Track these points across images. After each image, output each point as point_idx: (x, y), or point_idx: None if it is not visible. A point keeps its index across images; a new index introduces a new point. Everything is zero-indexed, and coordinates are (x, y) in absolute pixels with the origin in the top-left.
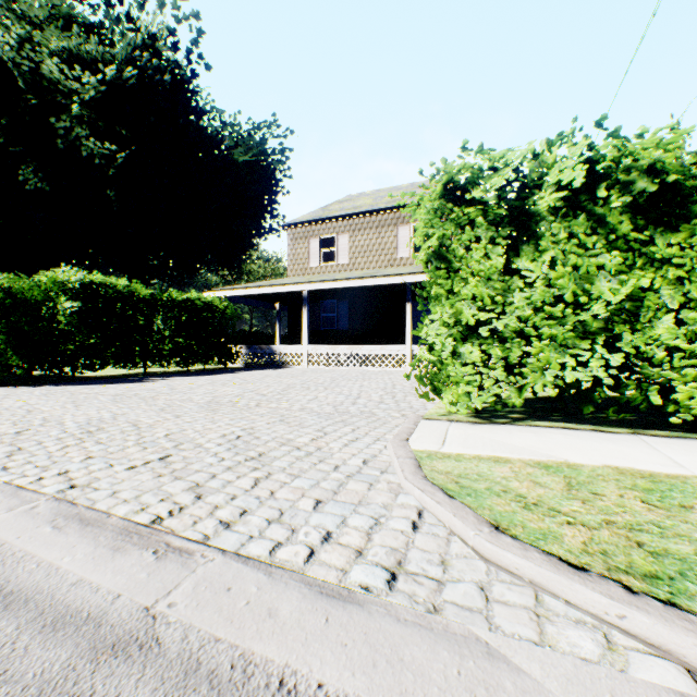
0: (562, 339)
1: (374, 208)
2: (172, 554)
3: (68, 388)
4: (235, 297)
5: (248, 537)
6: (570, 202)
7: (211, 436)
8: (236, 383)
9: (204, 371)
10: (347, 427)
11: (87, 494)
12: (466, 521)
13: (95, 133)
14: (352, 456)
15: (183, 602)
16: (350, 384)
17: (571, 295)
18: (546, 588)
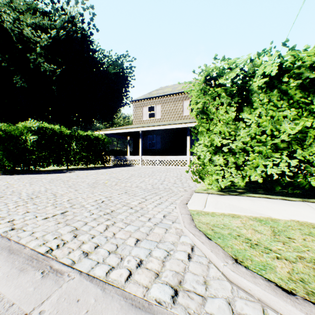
0: (265, 153)
1: (172, 92)
2: (51, 274)
3: (30, 175)
4: (109, 134)
5: (96, 263)
6: (269, 84)
7: (90, 201)
8: (108, 174)
9: (94, 168)
10: (157, 196)
11: (18, 234)
12: (218, 255)
13: (47, 60)
14: (158, 213)
15: (48, 310)
16: (160, 174)
17: (269, 131)
18: (269, 305)
